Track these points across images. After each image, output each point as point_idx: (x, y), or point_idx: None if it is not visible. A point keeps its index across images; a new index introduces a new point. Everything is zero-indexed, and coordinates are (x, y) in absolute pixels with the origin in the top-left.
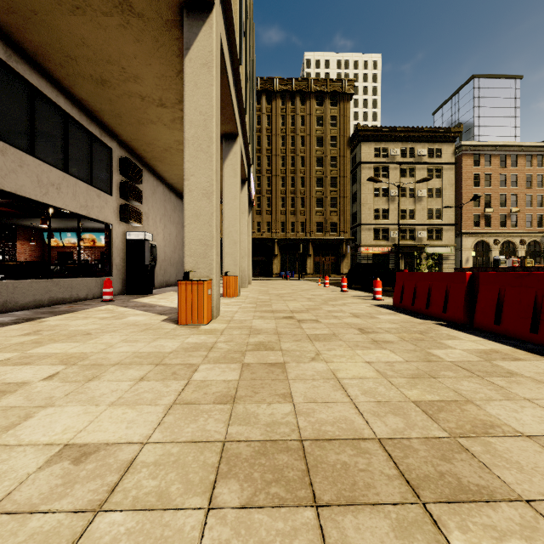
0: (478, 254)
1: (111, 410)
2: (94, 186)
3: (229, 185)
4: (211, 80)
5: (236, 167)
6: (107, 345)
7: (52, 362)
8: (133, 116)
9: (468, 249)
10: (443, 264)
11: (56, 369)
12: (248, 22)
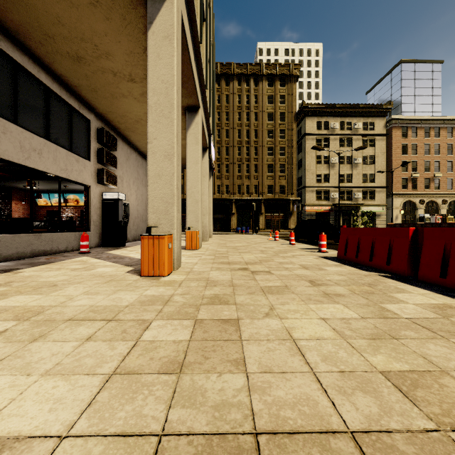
0: (406, 212)
1: (41, 383)
2: (74, 152)
3: (191, 151)
4: (172, 51)
5: (198, 135)
6: (68, 298)
7: (6, 317)
8: (107, 90)
9: (397, 208)
10: (376, 221)
11: (6, 325)
12: (209, 11)
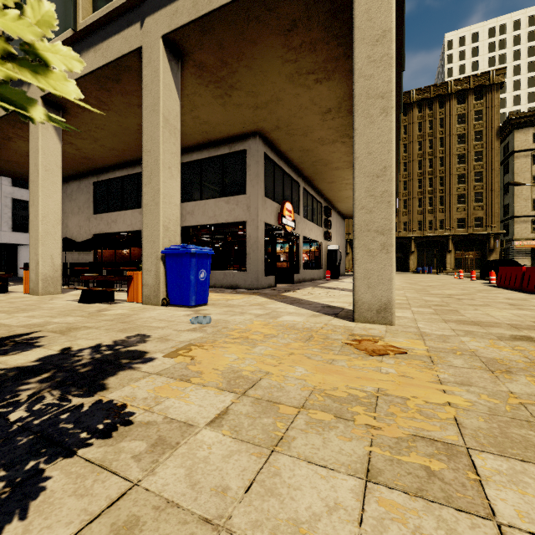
0: None
1: None
2: (317, 225)
3: None
4: None
5: None
6: None
7: None
8: (338, 189)
9: None
10: None
11: None
12: None
